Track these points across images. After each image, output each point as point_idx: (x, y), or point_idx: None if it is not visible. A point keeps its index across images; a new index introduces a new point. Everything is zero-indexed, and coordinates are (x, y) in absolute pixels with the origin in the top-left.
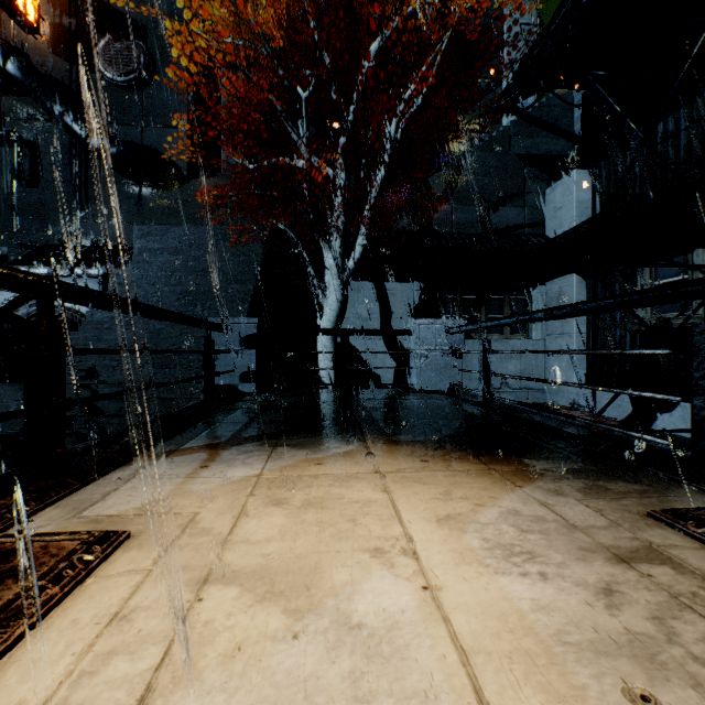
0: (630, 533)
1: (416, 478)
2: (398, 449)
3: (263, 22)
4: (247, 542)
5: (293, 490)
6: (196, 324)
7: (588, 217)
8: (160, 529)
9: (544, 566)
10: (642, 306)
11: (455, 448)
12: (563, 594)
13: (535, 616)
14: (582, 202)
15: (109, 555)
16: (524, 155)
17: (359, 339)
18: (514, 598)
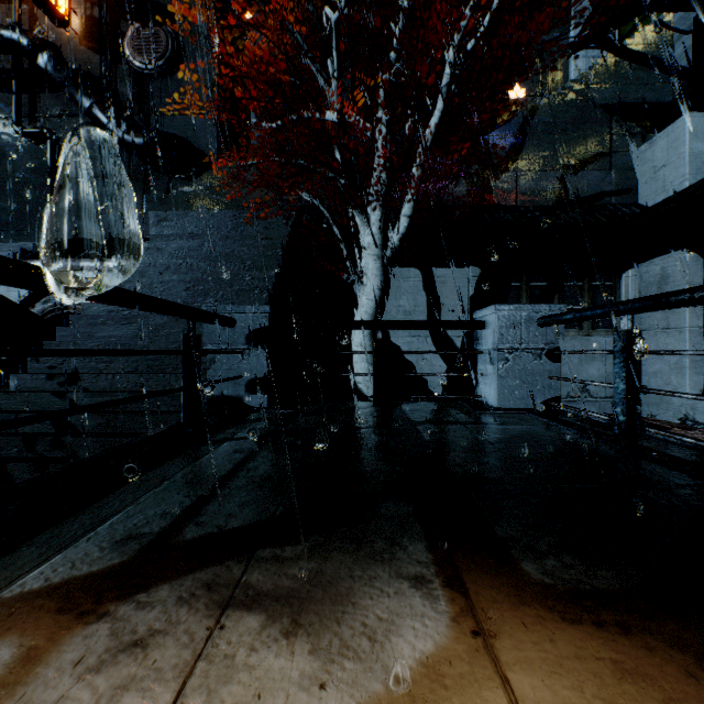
0: None
1: None
2: (590, 666)
3: None
4: None
5: None
6: (158, 308)
7: None
8: None
9: None
10: None
11: None
12: None
13: None
14: (697, 154)
15: None
16: (611, 105)
17: (402, 337)
18: None
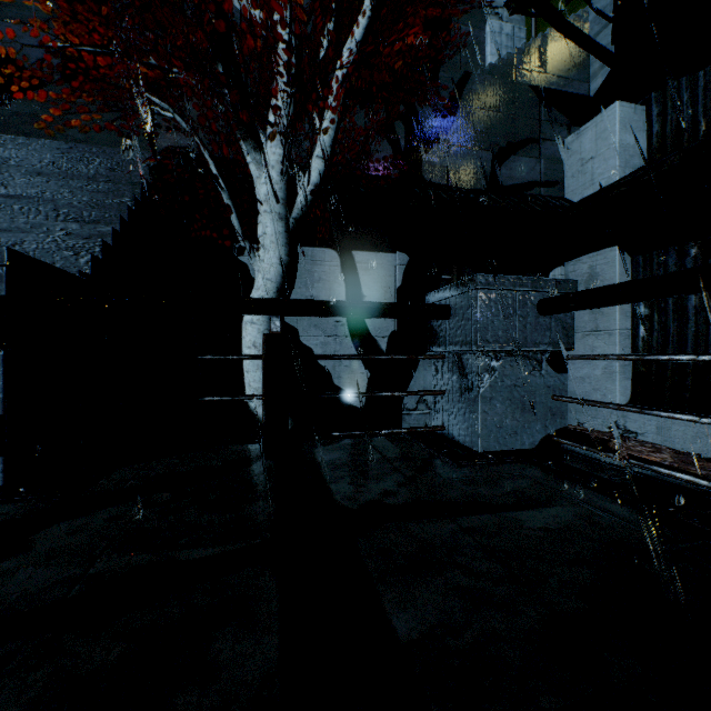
0: None
1: None
2: None
3: None
4: None
5: None
6: None
7: (634, 169)
8: None
9: None
10: None
11: None
12: None
13: None
14: (626, 147)
15: None
16: (540, 88)
17: (315, 336)
18: None
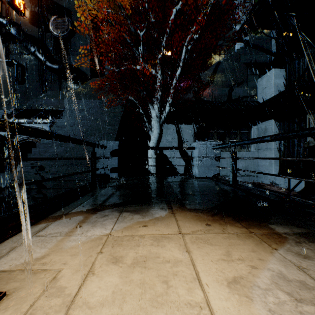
0: None
1: (205, 239)
2: (191, 215)
3: (124, 6)
4: (86, 306)
5: (127, 249)
6: (86, 144)
7: (280, 92)
8: (29, 287)
9: None
10: None
11: (224, 215)
12: None
13: None
14: (276, 84)
15: None
16: (247, 63)
17: (168, 151)
18: None
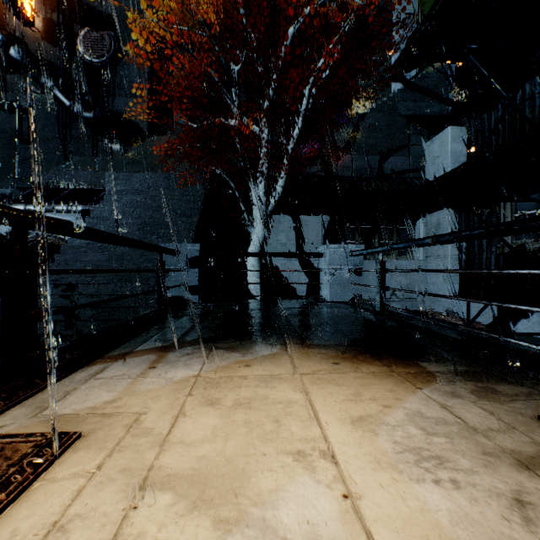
0: (527, 437)
1: (330, 379)
2: (313, 352)
3: (205, 15)
4: (183, 443)
5: (225, 391)
6: (150, 248)
7: (460, 164)
8: (107, 429)
9: (454, 473)
10: (520, 233)
11: (360, 352)
12: (477, 505)
13: (455, 532)
14: (455, 151)
15: (59, 456)
16: (409, 116)
17: (279, 260)
18: (432, 510)
